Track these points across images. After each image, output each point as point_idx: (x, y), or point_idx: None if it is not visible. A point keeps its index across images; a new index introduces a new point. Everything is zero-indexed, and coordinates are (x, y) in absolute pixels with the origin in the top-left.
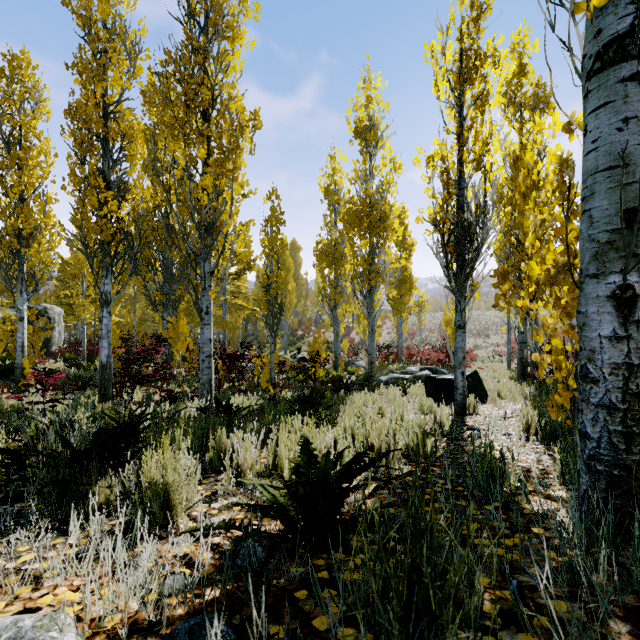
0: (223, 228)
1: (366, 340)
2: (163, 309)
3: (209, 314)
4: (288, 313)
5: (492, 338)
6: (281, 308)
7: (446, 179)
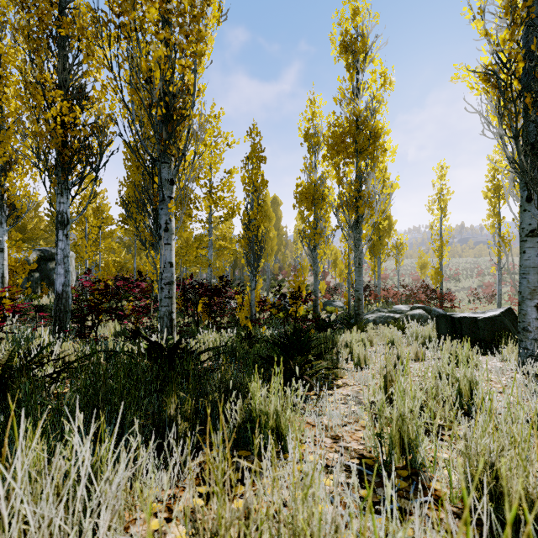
0: (183, 119)
1: (352, 275)
2: (153, 249)
3: (169, 231)
4: (270, 258)
5: (463, 282)
6: (261, 245)
7: (505, 9)
